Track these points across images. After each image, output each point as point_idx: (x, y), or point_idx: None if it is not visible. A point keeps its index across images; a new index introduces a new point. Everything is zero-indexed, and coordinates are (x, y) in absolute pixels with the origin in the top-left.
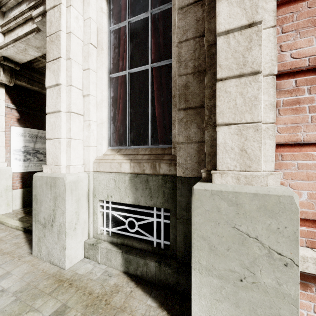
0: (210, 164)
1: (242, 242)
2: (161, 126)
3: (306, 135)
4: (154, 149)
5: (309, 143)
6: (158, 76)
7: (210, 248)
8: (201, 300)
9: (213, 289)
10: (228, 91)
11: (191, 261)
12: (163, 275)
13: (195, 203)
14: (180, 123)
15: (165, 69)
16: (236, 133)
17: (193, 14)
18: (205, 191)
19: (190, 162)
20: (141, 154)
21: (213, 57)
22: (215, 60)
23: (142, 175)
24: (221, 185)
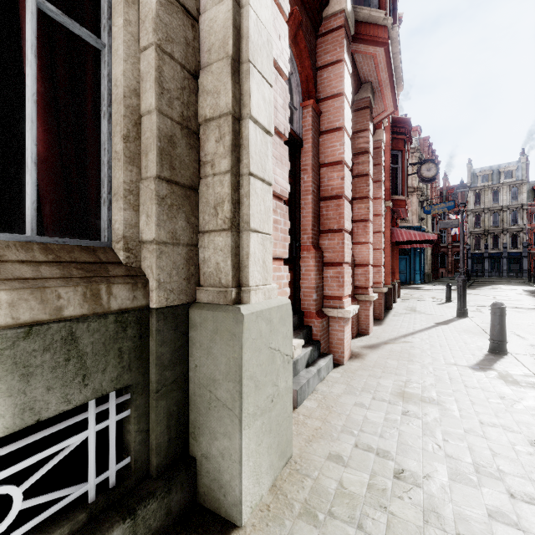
0: (235, 279)
1: (273, 360)
2: (60, 186)
3: (279, 251)
4: (59, 249)
5: (277, 258)
6: (47, 42)
7: (256, 385)
8: (250, 462)
9: (258, 434)
10: (257, 192)
11: (242, 420)
12: (143, 530)
13: (245, 335)
14: (163, 204)
15: (65, 41)
16: (261, 243)
17: (181, 23)
18: (252, 315)
19: (178, 279)
20: (21, 260)
21: (237, 136)
22: (238, 142)
23: (55, 323)
24: (258, 304)
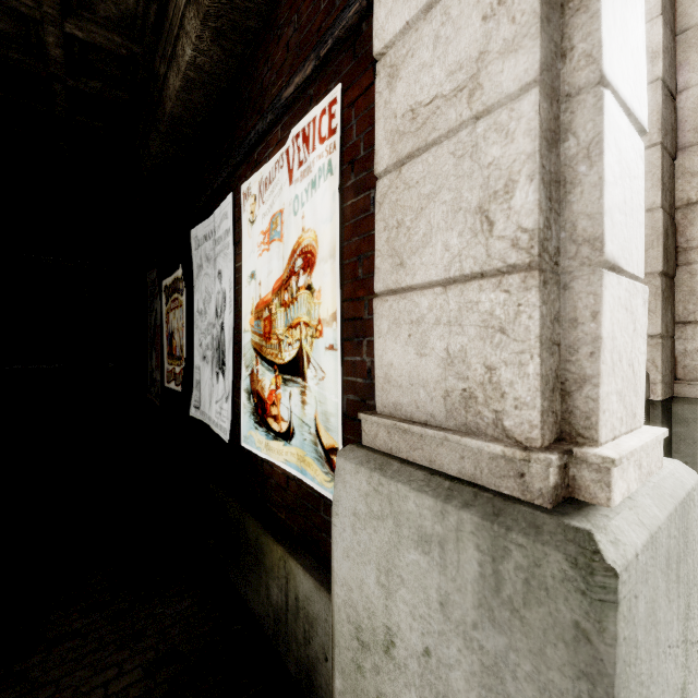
0: None
1: None
2: None
3: None
4: None
5: None
6: None
7: None
8: None
9: None
10: None
11: None
12: None
13: None
14: (663, 299)
15: None
16: None
17: (670, 111)
18: None
19: (668, 372)
20: None
21: None
22: None
23: None
24: None
